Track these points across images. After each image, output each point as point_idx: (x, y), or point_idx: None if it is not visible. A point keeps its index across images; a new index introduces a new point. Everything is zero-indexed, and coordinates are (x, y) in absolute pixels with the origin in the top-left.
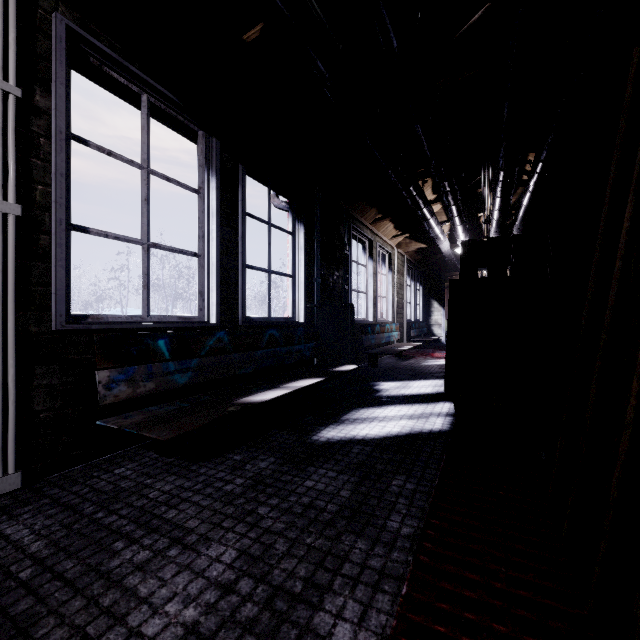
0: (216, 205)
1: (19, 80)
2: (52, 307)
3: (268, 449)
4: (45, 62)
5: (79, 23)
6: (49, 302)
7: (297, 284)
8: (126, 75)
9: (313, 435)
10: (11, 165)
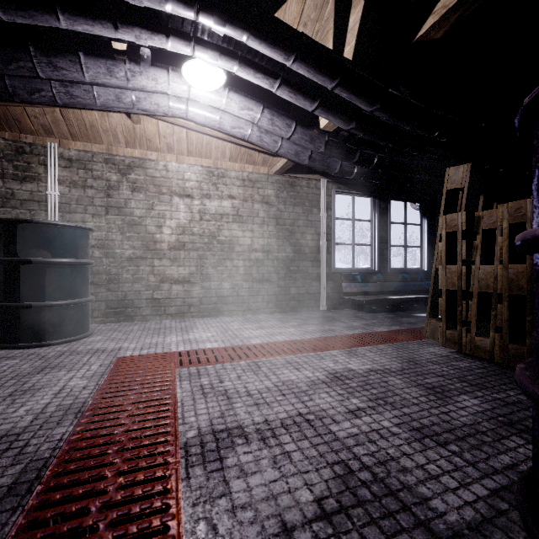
0: (377, 225)
1: (326, 211)
2: (331, 266)
3: (393, 314)
4: (330, 203)
5: (337, 187)
6: (331, 265)
7: (423, 251)
8: (348, 193)
9: (414, 314)
10: (325, 233)
